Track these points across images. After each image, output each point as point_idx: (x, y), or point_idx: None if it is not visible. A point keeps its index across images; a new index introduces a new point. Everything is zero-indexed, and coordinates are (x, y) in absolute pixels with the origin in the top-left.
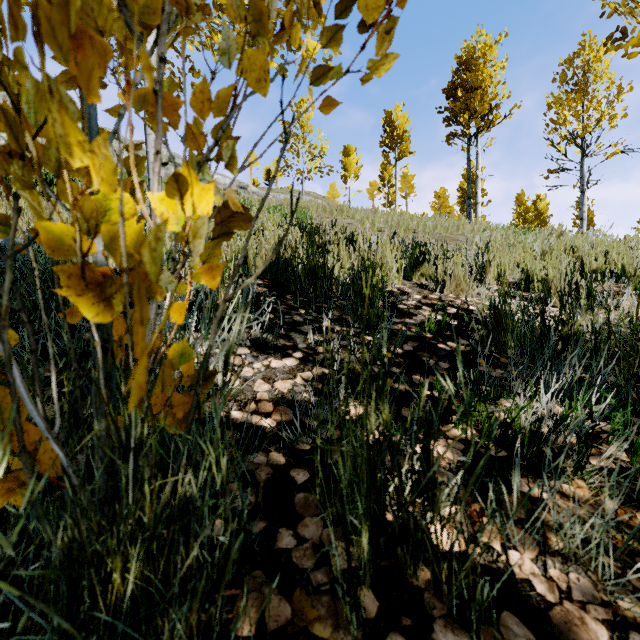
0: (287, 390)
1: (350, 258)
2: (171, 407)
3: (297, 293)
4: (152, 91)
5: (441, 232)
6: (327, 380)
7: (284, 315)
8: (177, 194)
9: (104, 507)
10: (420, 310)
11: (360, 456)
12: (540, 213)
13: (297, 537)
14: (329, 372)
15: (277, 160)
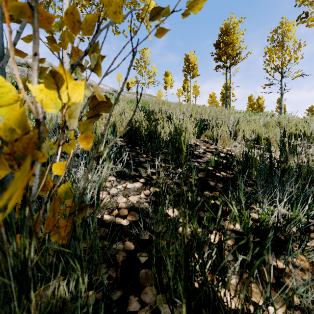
0: (136, 201)
1: (169, 127)
2: (58, 227)
3: (141, 146)
4: (28, 6)
5: (213, 114)
6: (158, 195)
7: (135, 158)
8: (54, 86)
9: (4, 306)
10: (205, 154)
11: (181, 257)
12: (260, 105)
13: (141, 302)
14: (159, 190)
15: (128, 68)
